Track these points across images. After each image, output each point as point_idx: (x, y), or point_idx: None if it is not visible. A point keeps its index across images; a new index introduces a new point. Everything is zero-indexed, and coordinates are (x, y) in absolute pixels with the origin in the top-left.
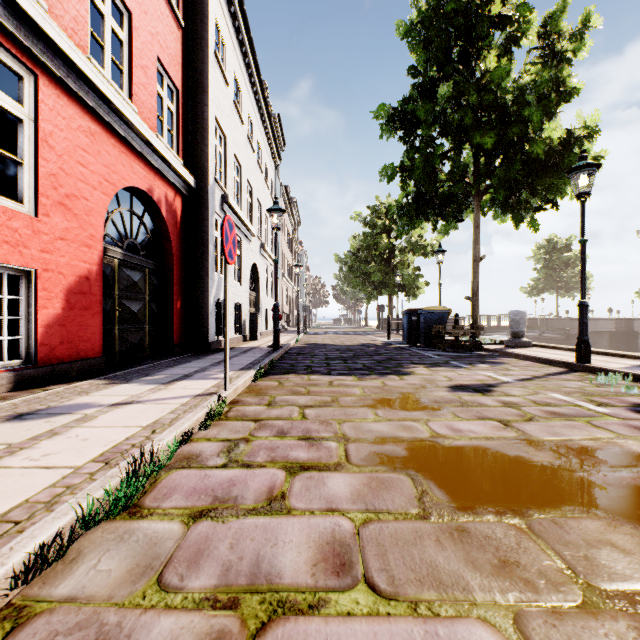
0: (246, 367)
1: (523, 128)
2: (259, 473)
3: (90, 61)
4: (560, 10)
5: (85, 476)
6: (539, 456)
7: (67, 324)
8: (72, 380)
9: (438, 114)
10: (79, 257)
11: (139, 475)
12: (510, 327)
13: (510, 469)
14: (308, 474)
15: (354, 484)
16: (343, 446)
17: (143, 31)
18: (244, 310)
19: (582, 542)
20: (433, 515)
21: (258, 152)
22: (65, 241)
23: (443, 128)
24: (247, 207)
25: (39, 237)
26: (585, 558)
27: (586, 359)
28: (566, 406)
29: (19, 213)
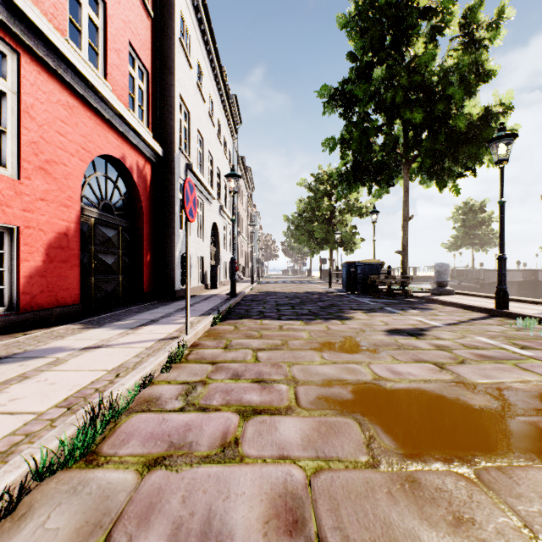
0: (206, 313)
1: (447, 105)
2: (214, 417)
3: (68, 43)
4: (478, 4)
5: (46, 423)
6: (476, 399)
7: (47, 275)
8: (51, 325)
9: (373, 93)
10: (58, 216)
11: (97, 422)
12: (435, 277)
13: (451, 413)
14: (260, 418)
15: (304, 429)
16: (293, 389)
17: (116, 19)
18: (206, 263)
19: (533, 495)
20: (382, 463)
21: (218, 127)
22: (45, 201)
23: (377, 105)
24: (208, 174)
25: (21, 198)
26: (540, 514)
27: (504, 306)
28: (493, 349)
29: (2, 176)
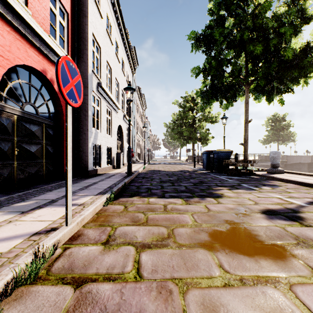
0: (103, 191)
1: (279, 41)
2: None
3: None
4: None
5: None
6: None
7: None
8: None
9: (227, 34)
10: None
11: None
12: (270, 161)
13: None
14: None
15: None
16: None
17: None
18: (113, 151)
19: None
20: None
21: (122, 64)
22: None
23: (229, 44)
24: (115, 93)
25: None
26: None
27: None
28: None
29: None
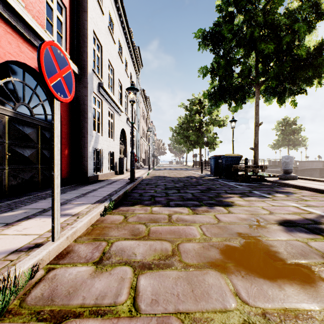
0: (102, 199)
1: (292, 38)
2: None
3: None
4: None
5: None
6: None
7: None
8: None
9: (236, 31)
10: None
11: None
12: (282, 166)
13: None
14: None
15: None
16: None
17: None
18: (116, 156)
19: None
20: None
21: (125, 64)
22: None
23: (238, 42)
24: (118, 95)
25: None
26: None
27: None
28: None
29: None
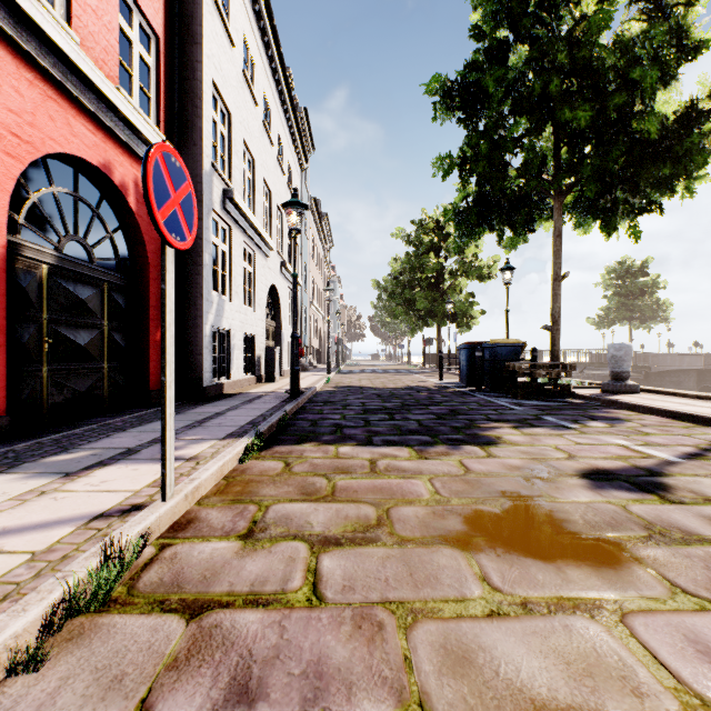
0: (239, 431)
1: (628, 98)
2: None
3: None
4: None
5: None
6: None
7: None
8: None
9: (513, 82)
10: None
11: None
12: (609, 366)
13: None
14: None
15: None
16: None
17: None
18: (258, 343)
19: None
20: None
21: (279, 148)
22: None
23: (517, 103)
24: (263, 213)
25: None
26: None
27: None
28: None
29: None
